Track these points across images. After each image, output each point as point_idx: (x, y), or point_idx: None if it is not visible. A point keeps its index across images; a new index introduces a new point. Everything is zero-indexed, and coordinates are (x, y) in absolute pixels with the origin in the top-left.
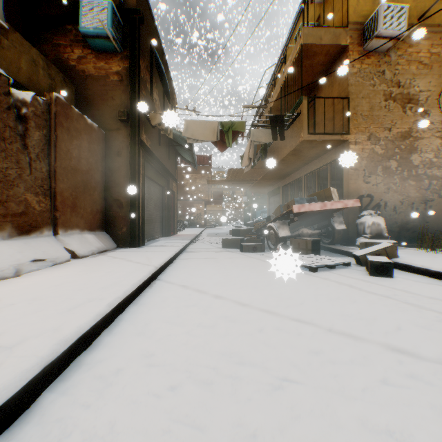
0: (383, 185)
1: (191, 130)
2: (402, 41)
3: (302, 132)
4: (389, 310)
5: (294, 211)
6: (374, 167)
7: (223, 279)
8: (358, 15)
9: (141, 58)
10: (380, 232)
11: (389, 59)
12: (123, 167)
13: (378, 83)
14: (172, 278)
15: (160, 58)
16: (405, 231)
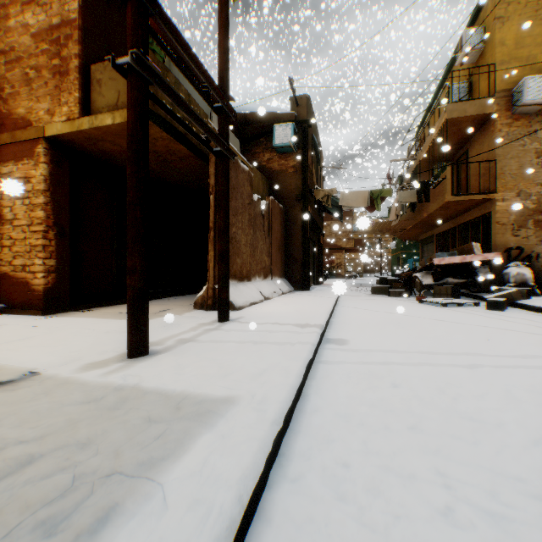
0: (534, 237)
1: (346, 200)
2: None
3: (446, 194)
4: (472, 317)
5: (434, 264)
6: (523, 221)
7: (377, 306)
8: (505, 82)
9: (308, 150)
10: (524, 281)
11: (541, 117)
12: (297, 233)
13: (527, 142)
14: (345, 305)
15: (315, 135)
16: None
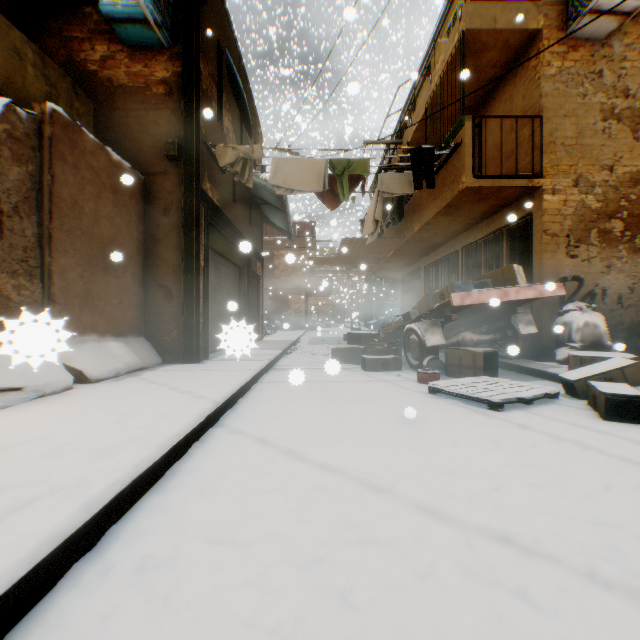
0: (600, 261)
1: (283, 175)
2: (635, 17)
3: (464, 174)
4: None
5: (454, 304)
6: (585, 231)
7: (335, 425)
8: None
9: (203, 59)
10: (599, 339)
11: (610, 51)
12: (174, 233)
13: (590, 91)
14: (244, 423)
15: (235, 66)
16: (636, 336)
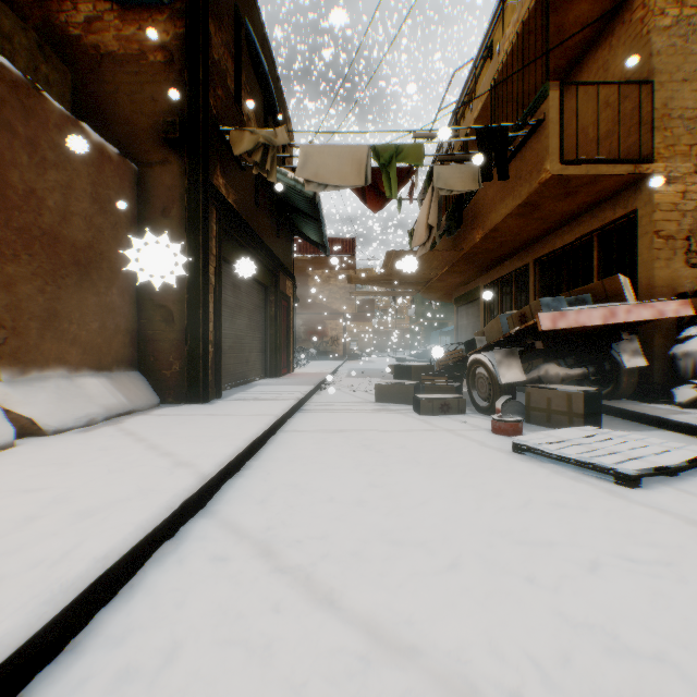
0: None
1: (314, 166)
2: None
3: (548, 159)
4: None
5: (542, 327)
6: None
7: (386, 514)
8: None
9: (214, 21)
10: None
11: None
12: (175, 239)
13: None
14: (245, 507)
15: (259, 43)
16: None
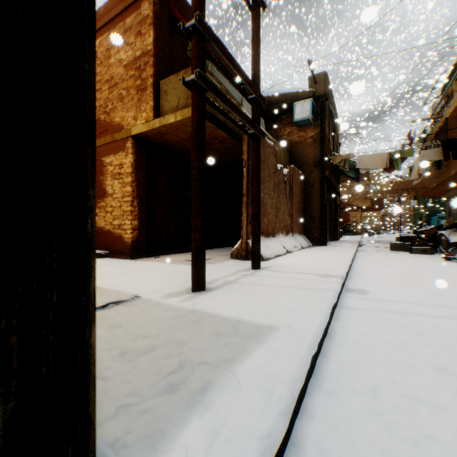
0: None
1: (363, 163)
2: None
3: None
4: None
5: None
6: None
7: (397, 262)
8: None
9: (325, 121)
10: None
11: None
12: (315, 195)
13: None
14: (363, 260)
15: (332, 106)
16: None
